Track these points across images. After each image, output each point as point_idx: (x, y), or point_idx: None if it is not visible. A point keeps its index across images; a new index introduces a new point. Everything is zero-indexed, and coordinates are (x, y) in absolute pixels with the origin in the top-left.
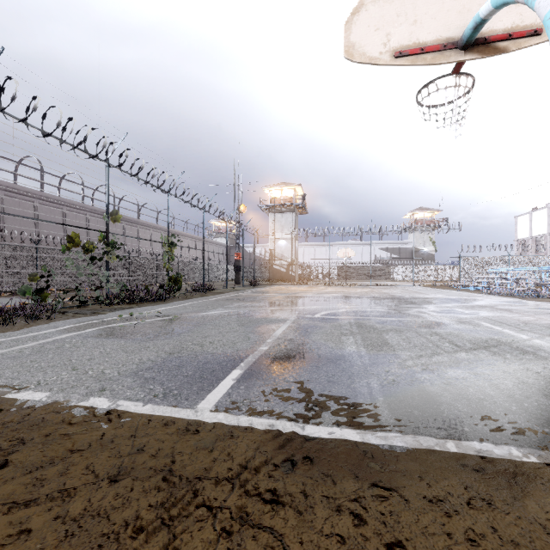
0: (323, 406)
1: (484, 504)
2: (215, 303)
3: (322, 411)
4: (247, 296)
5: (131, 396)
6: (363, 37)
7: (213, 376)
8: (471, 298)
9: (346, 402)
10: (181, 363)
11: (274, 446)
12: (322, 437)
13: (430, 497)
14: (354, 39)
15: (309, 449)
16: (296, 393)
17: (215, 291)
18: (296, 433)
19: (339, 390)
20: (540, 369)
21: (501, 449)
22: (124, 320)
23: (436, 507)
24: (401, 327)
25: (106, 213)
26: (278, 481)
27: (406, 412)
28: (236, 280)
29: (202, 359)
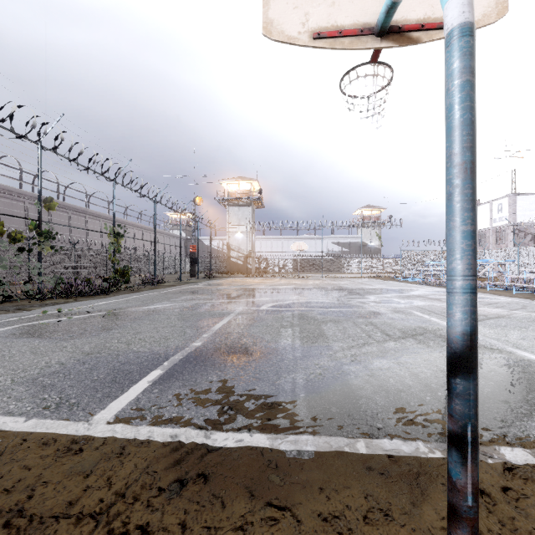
0: (239, 407)
1: (381, 517)
2: (161, 297)
3: (237, 414)
4: (198, 289)
5: (15, 410)
6: (282, 14)
7: (127, 379)
8: (408, 289)
9: (266, 402)
10: (96, 364)
11: (167, 463)
12: (228, 447)
13: (325, 514)
14: (272, 16)
15: (208, 463)
16: (214, 394)
17: (167, 284)
18: (200, 444)
19: (262, 388)
20: None
21: (409, 445)
22: (50, 317)
23: (330, 527)
24: (341, 318)
25: (39, 200)
26: (156, 511)
27: (324, 410)
28: (192, 273)
29: (122, 359)
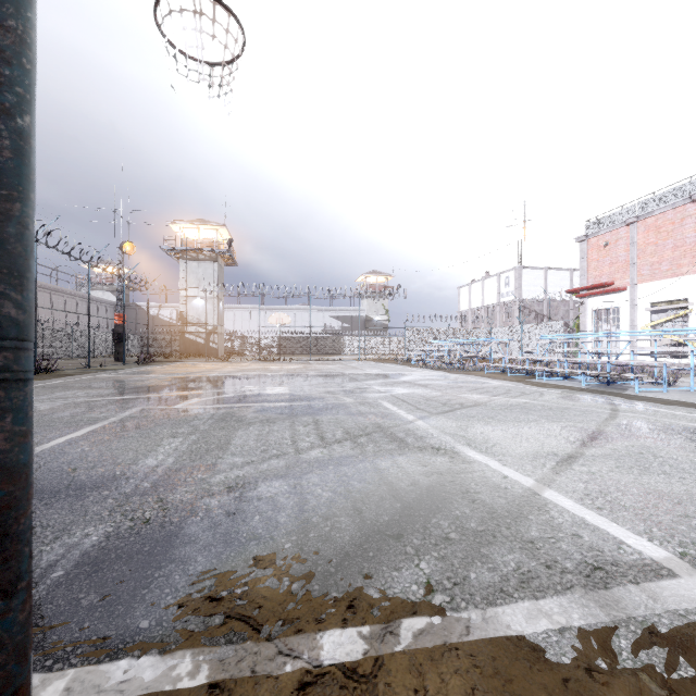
0: None
1: None
2: None
3: None
4: (103, 380)
5: None
6: None
7: None
8: (402, 373)
9: None
10: None
11: None
12: None
13: None
14: None
15: None
16: None
17: (58, 373)
18: None
19: None
20: (387, 463)
21: (163, 665)
22: None
23: None
24: (281, 416)
25: None
26: None
27: (66, 605)
28: (118, 355)
29: None
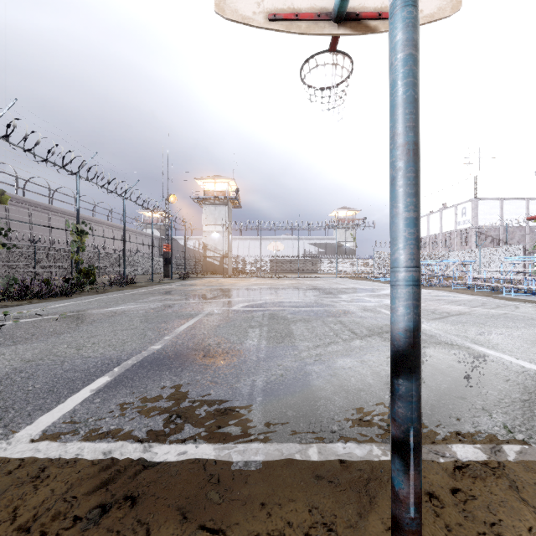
0: (189, 415)
1: (324, 533)
2: (128, 298)
3: (185, 422)
4: (169, 290)
5: None
6: None
7: (67, 388)
8: (380, 288)
9: (219, 408)
10: (34, 373)
11: (91, 485)
12: (168, 461)
13: (263, 535)
14: None
15: (141, 482)
16: (164, 401)
17: (137, 285)
18: (135, 460)
19: (218, 393)
20: None
21: (363, 448)
22: None
23: None
24: (311, 317)
25: None
26: None
27: (280, 414)
28: (166, 273)
29: (67, 366)
